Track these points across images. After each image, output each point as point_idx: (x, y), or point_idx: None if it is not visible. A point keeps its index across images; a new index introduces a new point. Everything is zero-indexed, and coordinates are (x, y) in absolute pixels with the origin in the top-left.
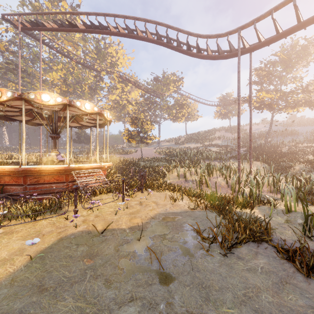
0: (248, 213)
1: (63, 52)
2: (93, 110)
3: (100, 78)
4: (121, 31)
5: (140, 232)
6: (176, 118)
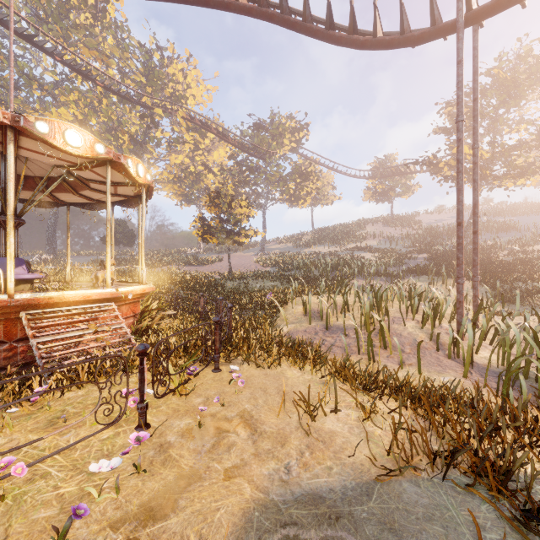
0: None
1: (76, 66)
2: (92, 150)
3: (153, 120)
4: None
5: None
6: (295, 200)
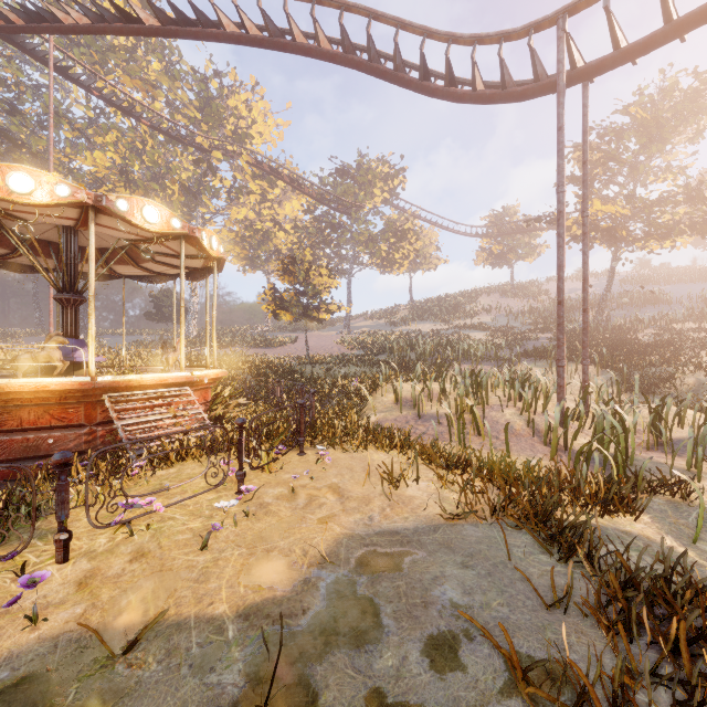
0: (629, 533)
1: (117, 101)
2: (168, 225)
3: (210, 166)
4: (251, 30)
5: (276, 639)
6: (388, 265)
